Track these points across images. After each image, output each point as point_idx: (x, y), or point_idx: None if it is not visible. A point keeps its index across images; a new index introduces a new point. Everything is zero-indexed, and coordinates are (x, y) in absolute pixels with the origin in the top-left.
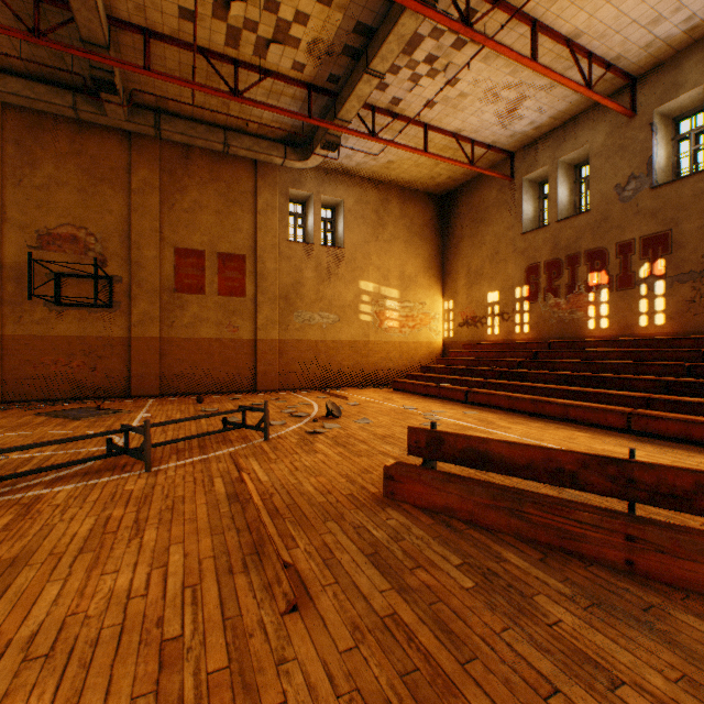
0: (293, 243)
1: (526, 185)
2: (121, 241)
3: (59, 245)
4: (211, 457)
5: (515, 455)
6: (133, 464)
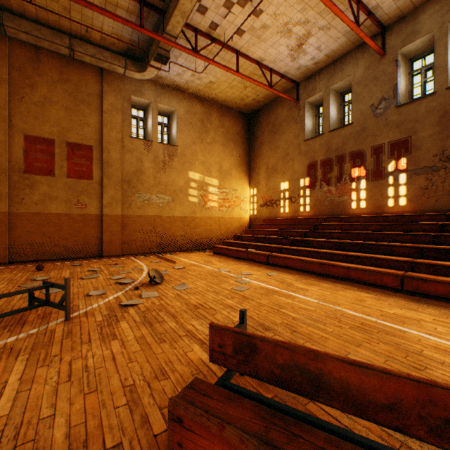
0: (134, 139)
1: (307, 106)
2: None
3: None
4: None
5: (368, 387)
6: None
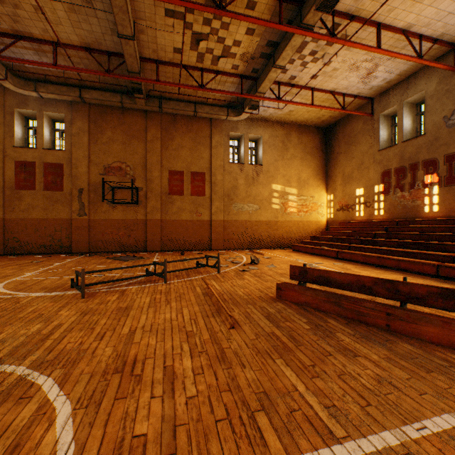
0: (232, 164)
1: (382, 118)
2: (142, 168)
3: (113, 172)
4: (193, 279)
5: (342, 279)
6: (158, 280)
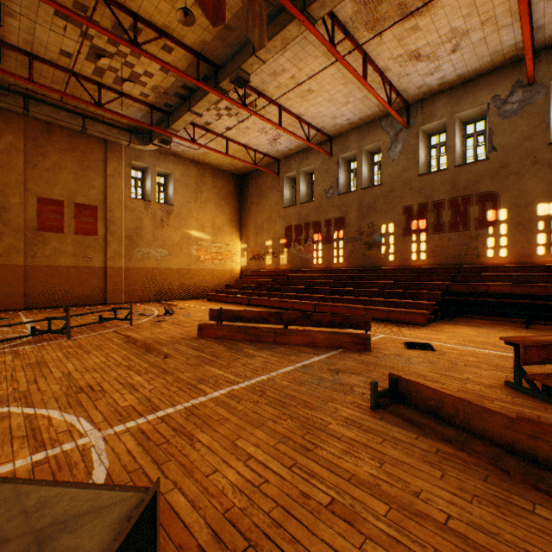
0: (135, 199)
1: (286, 179)
2: None
3: None
4: (102, 333)
5: (249, 315)
6: (56, 338)
